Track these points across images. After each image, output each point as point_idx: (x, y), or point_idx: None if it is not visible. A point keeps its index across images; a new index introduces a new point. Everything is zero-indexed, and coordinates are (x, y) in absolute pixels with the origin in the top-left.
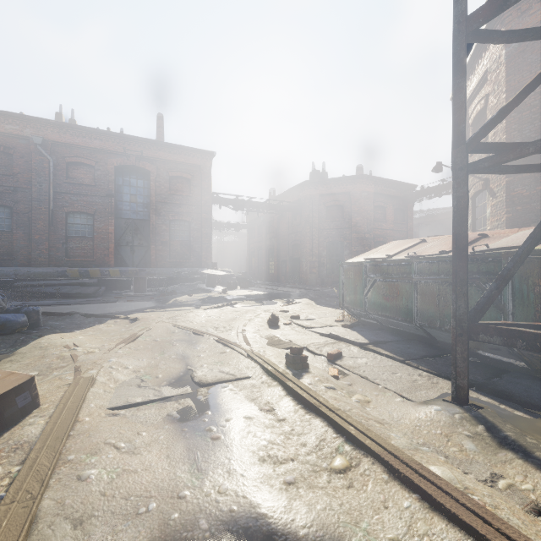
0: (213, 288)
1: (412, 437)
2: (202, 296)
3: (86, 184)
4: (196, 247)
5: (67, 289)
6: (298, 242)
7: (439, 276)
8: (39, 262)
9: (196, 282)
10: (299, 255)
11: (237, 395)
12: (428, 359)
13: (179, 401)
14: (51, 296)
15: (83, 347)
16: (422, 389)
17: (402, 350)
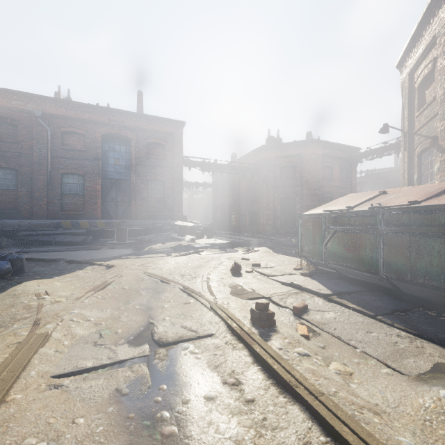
0: (183, 237)
1: (424, 440)
2: (173, 244)
3: (78, 150)
4: (169, 202)
5: (60, 238)
6: (256, 198)
7: (410, 227)
8: (39, 215)
9: (169, 232)
10: (257, 209)
11: (199, 360)
12: (401, 314)
13: (133, 367)
14: (48, 243)
15: (52, 296)
16: (408, 355)
17: (369, 303)
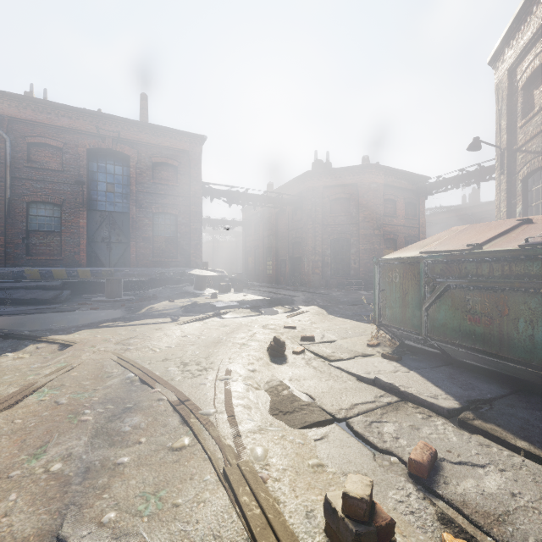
0: (202, 291)
1: None
2: (186, 302)
3: (52, 169)
4: (184, 244)
5: (20, 294)
6: (299, 239)
7: None
8: None
9: (183, 284)
10: (300, 254)
11: None
12: None
13: None
14: (1, 302)
15: None
16: None
17: None
